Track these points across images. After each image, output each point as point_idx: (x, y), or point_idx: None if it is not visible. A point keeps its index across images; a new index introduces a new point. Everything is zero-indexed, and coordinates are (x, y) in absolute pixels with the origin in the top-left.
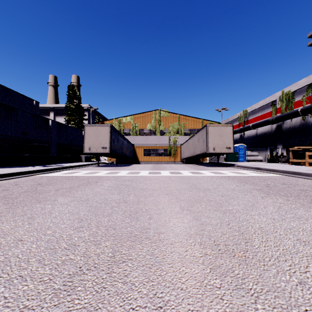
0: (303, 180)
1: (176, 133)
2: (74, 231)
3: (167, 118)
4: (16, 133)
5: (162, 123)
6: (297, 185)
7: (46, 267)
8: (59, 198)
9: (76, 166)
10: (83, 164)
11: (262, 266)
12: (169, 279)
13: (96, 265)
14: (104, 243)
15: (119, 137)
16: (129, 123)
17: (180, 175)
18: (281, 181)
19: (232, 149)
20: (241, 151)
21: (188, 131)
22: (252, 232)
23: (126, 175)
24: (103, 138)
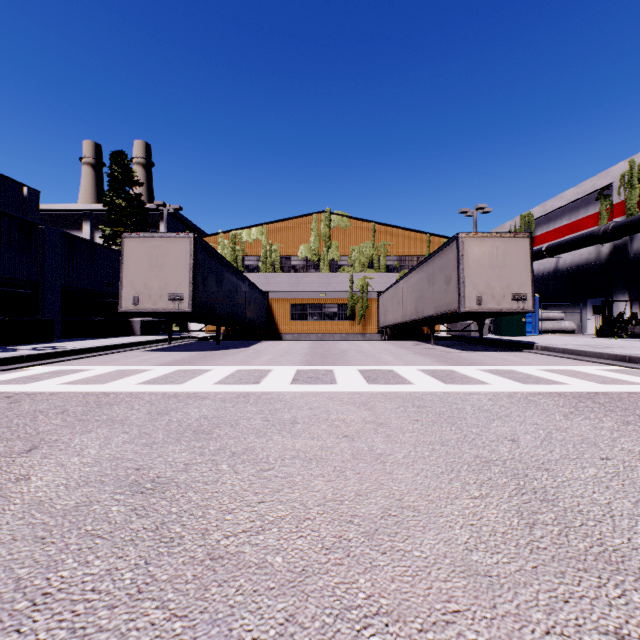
0: None
1: (368, 268)
2: None
3: (347, 232)
4: None
5: (333, 242)
6: None
7: None
8: None
9: (97, 350)
10: (122, 343)
11: None
12: None
13: None
14: None
15: (223, 272)
16: (256, 243)
17: (405, 391)
18: None
19: (529, 303)
20: None
21: (395, 263)
22: None
23: (210, 391)
24: (174, 271)
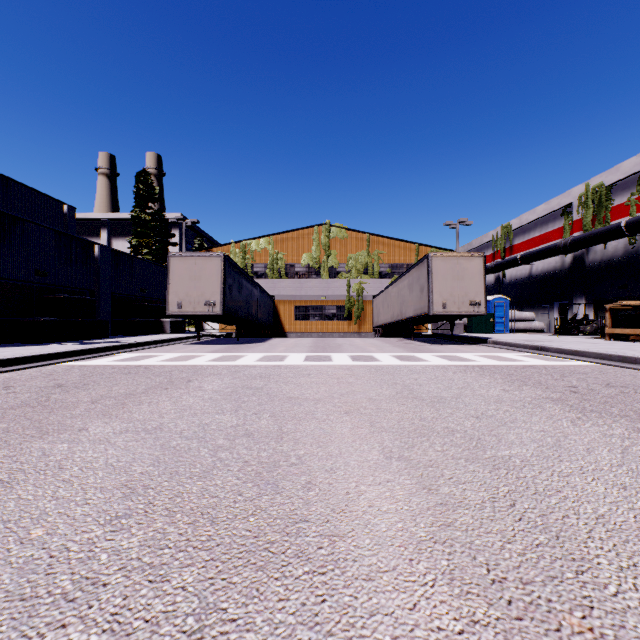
0: None
1: (363, 274)
2: (104, 530)
3: (345, 242)
4: (21, 272)
5: (332, 251)
6: None
7: None
8: (94, 424)
9: (151, 344)
10: (166, 338)
11: None
12: None
13: None
14: (178, 573)
15: (242, 282)
16: (264, 252)
17: (374, 364)
18: (600, 379)
19: (482, 307)
20: (499, 310)
21: (387, 270)
22: (584, 534)
23: (256, 364)
24: (208, 283)
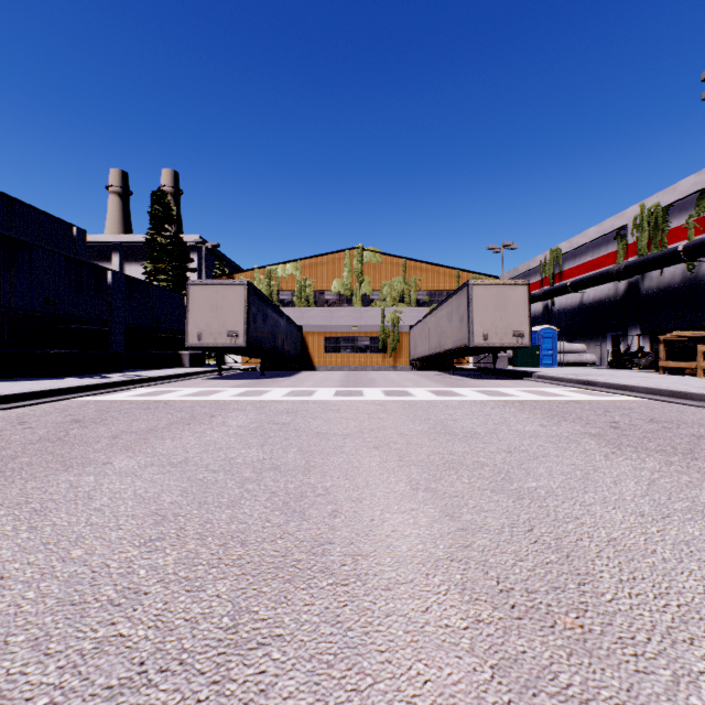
0: (697, 412)
1: (399, 302)
2: (140, 551)
3: (379, 267)
4: (29, 301)
5: (366, 277)
6: (684, 425)
7: (50, 664)
8: (118, 458)
9: (169, 378)
10: (185, 372)
11: (632, 661)
12: (381, 702)
13: (186, 657)
14: (212, 585)
15: (267, 311)
16: (291, 279)
17: (408, 399)
18: (645, 414)
19: (527, 339)
20: (547, 342)
21: (426, 297)
22: (593, 554)
23: (282, 399)
24: (231, 312)
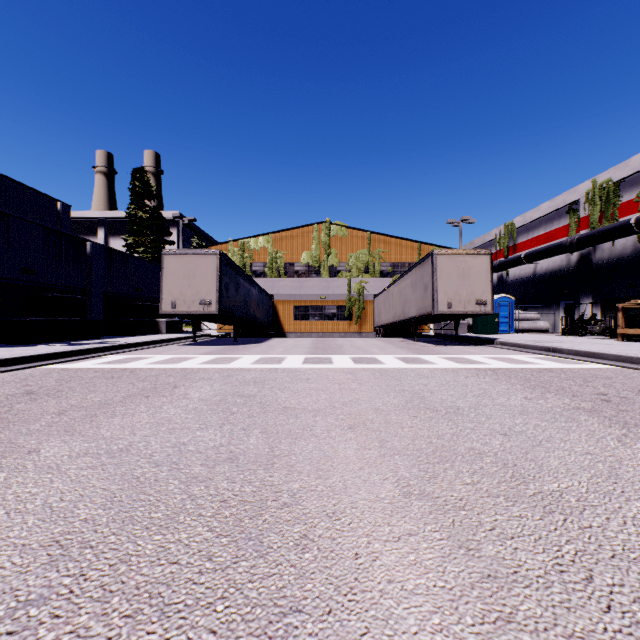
0: None
1: (364, 273)
2: None
3: (345, 240)
4: (7, 270)
5: (333, 250)
6: None
7: None
8: (49, 444)
9: (144, 345)
10: (160, 339)
11: None
12: None
13: None
14: None
15: (239, 280)
16: (263, 251)
17: (378, 367)
18: (629, 384)
19: (489, 307)
20: (504, 310)
21: (389, 268)
22: None
23: (251, 367)
24: (204, 281)
